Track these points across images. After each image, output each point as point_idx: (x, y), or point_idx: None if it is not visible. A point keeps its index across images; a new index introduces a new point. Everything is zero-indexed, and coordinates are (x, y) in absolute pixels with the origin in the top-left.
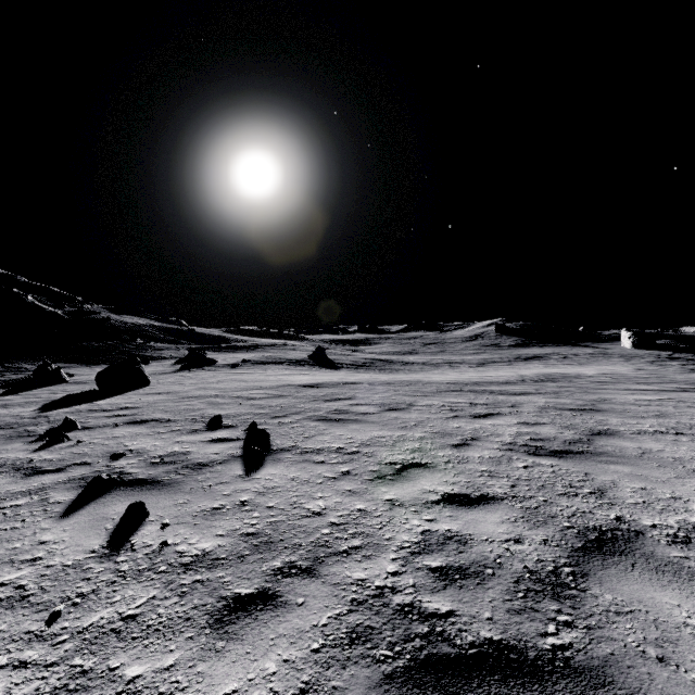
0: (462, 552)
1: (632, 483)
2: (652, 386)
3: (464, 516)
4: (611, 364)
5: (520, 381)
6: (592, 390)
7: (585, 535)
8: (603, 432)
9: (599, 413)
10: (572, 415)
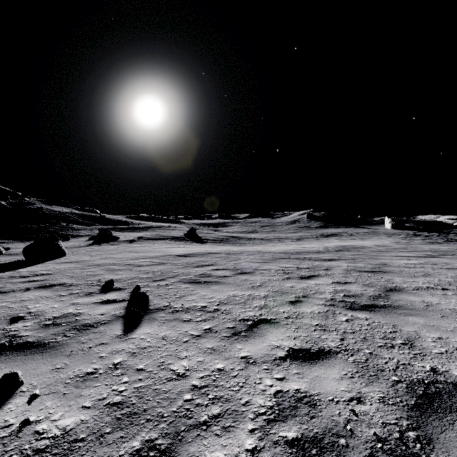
0: (313, 417)
1: (430, 333)
2: (411, 253)
3: (308, 373)
4: (380, 239)
5: (327, 251)
6: (375, 257)
7: (414, 390)
8: (393, 289)
9: (386, 273)
10: (368, 275)
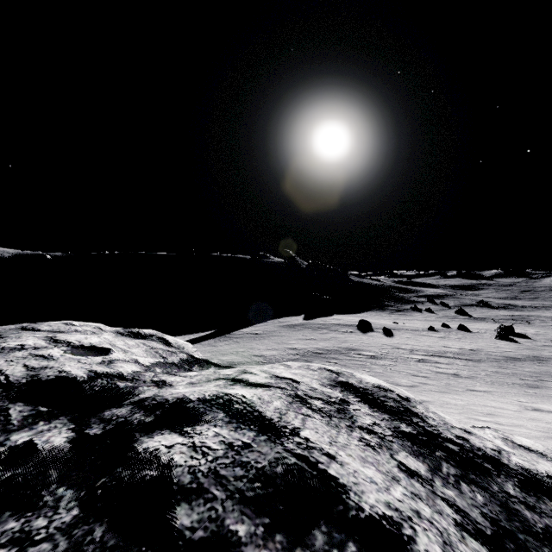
0: None
1: None
2: None
3: None
4: None
5: None
6: None
7: None
8: None
9: None
10: None
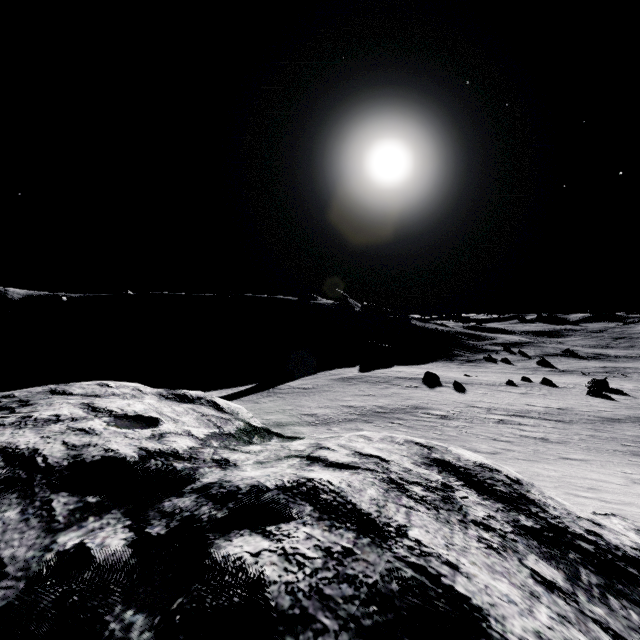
0: None
1: None
2: None
3: None
4: None
5: None
6: None
7: None
8: None
9: None
10: None
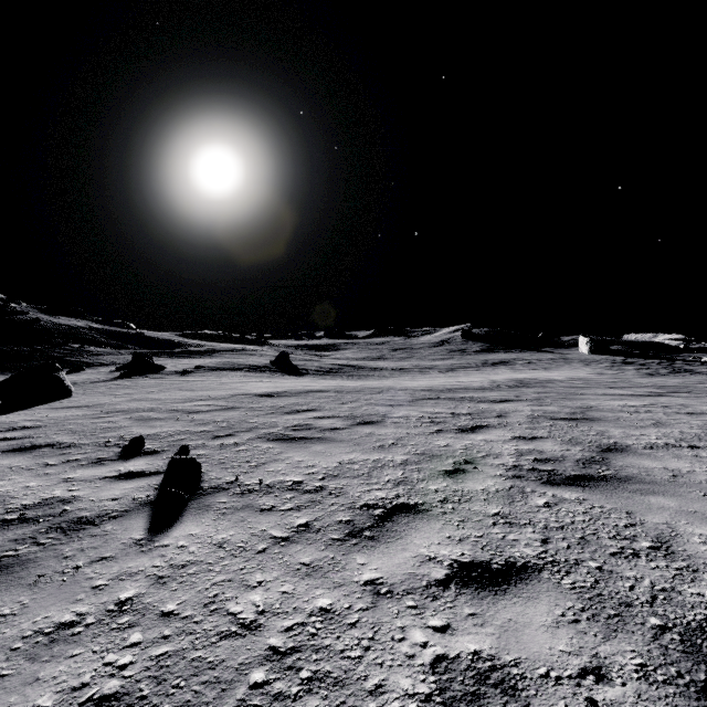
0: None
1: (694, 527)
2: (625, 390)
3: (493, 613)
4: (574, 369)
5: (496, 387)
6: (571, 396)
7: (698, 648)
8: (612, 448)
9: (595, 422)
10: (568, 426)
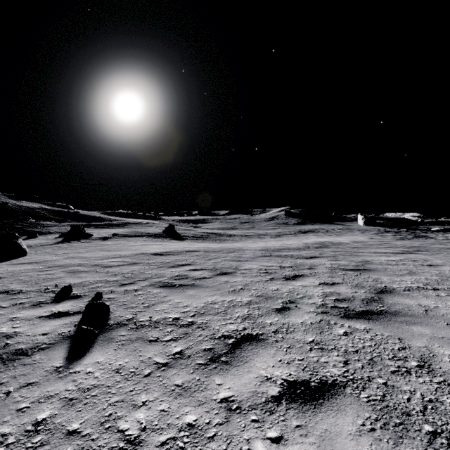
0: None
1: (444, 349)
2: (388, 249)
3: (314, 425)
4: (355, 235)
5: (307, 248)
6: (355, 253)
7: None
8: (384, 290)
9: (371, 272)
10: (354, 274)
